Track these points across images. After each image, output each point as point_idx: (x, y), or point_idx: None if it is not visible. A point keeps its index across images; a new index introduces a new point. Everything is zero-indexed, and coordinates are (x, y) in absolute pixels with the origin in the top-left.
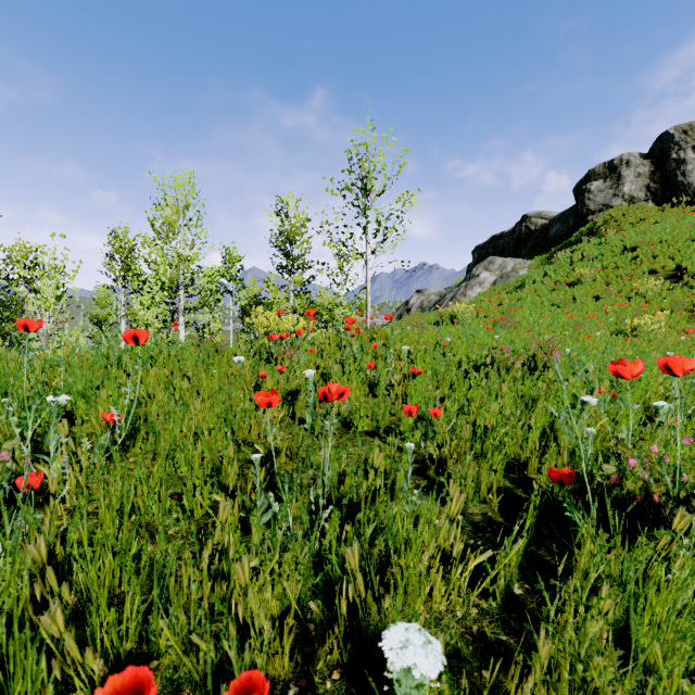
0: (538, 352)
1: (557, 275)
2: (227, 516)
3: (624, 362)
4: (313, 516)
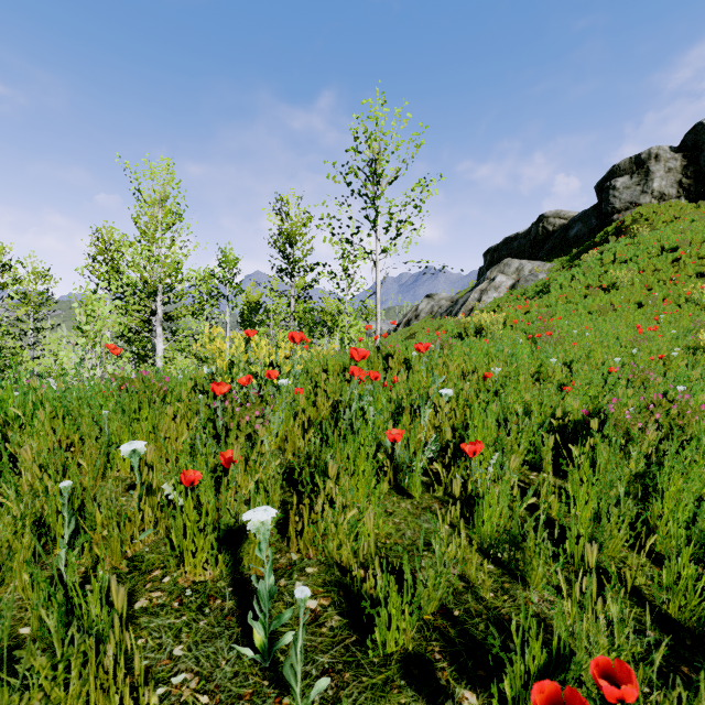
0: (660, 401)
1: (588, 278)
2: None
3: None
4: None
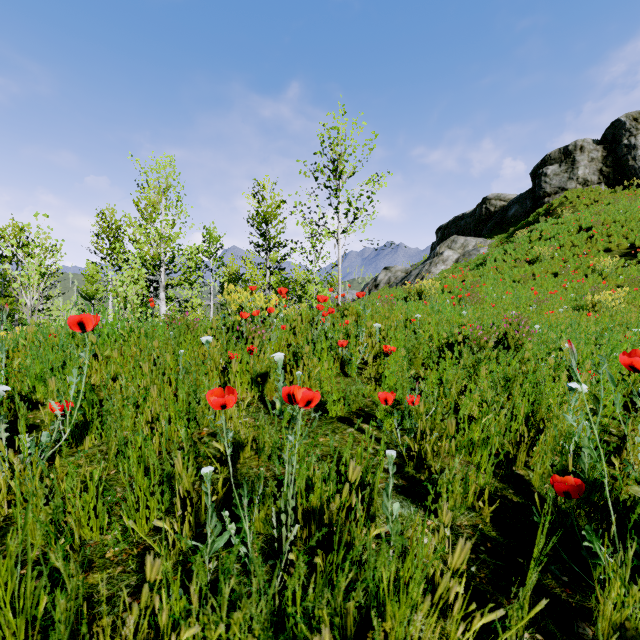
0: (509, 330)
1: (517, 253)
2: (155, 571)
3: (638, 352)
4: (275, 544)
